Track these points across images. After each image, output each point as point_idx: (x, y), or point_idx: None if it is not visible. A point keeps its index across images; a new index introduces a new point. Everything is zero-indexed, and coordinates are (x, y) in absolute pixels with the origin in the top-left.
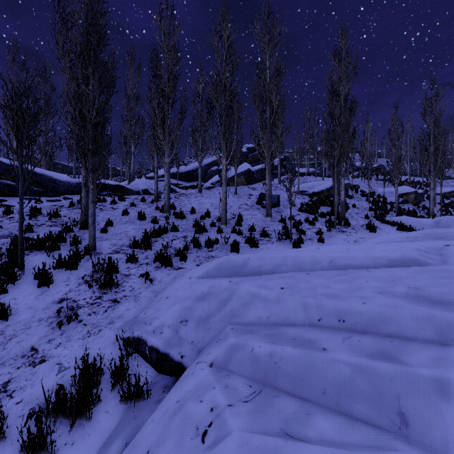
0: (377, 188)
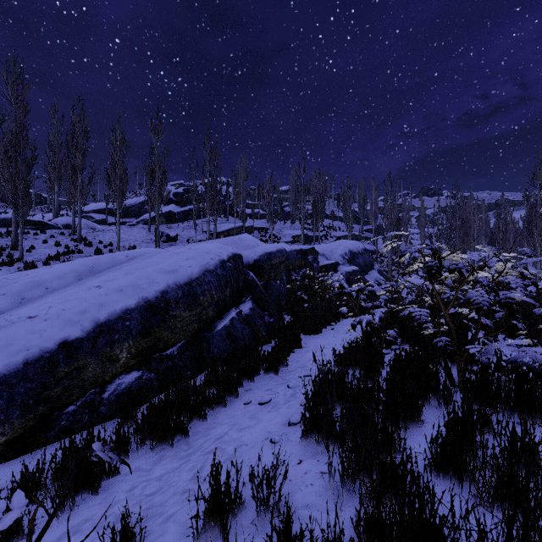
0: (286, 230)
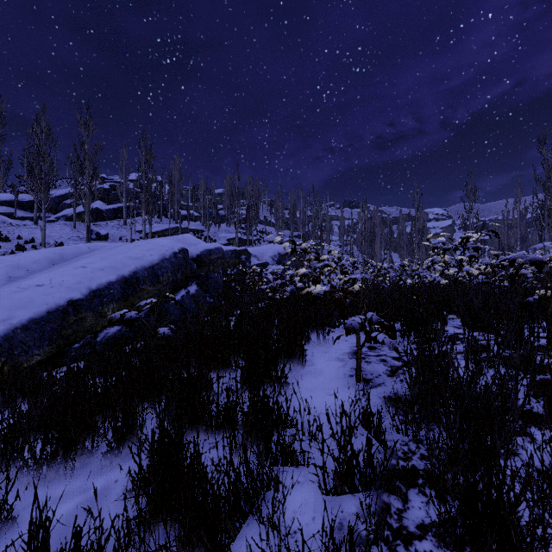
0: (221, 233)
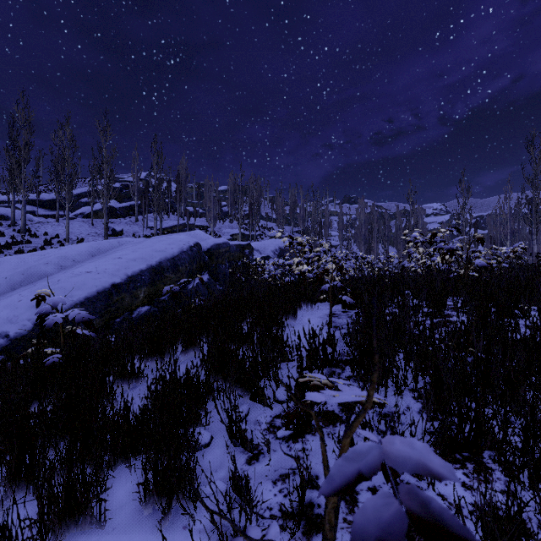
0: (225, 229)
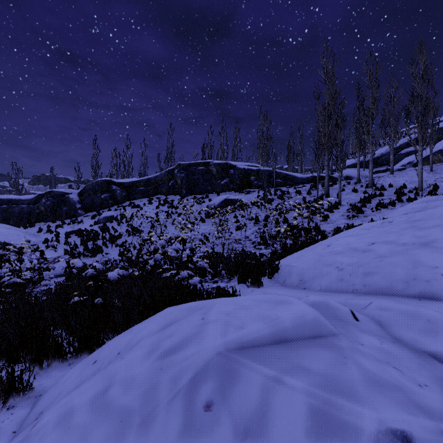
0: None
